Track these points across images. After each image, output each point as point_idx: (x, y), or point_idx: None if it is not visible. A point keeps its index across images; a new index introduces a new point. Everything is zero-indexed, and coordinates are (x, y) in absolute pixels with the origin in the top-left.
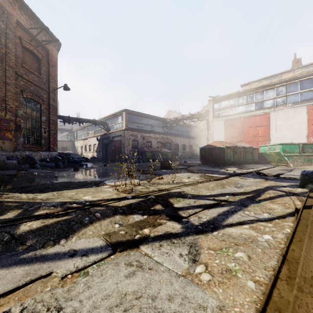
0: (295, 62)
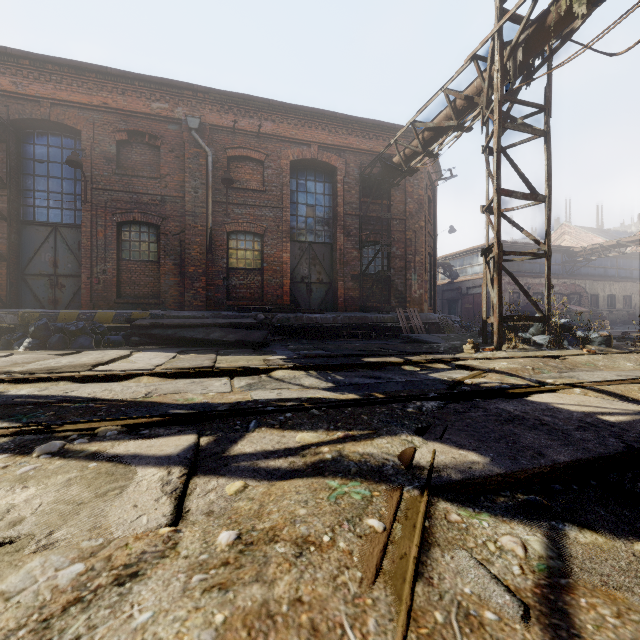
0: None
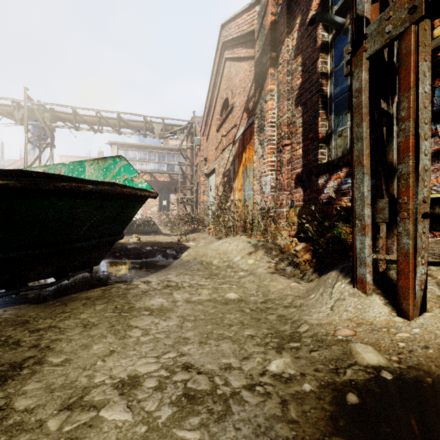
0: (100, 153)
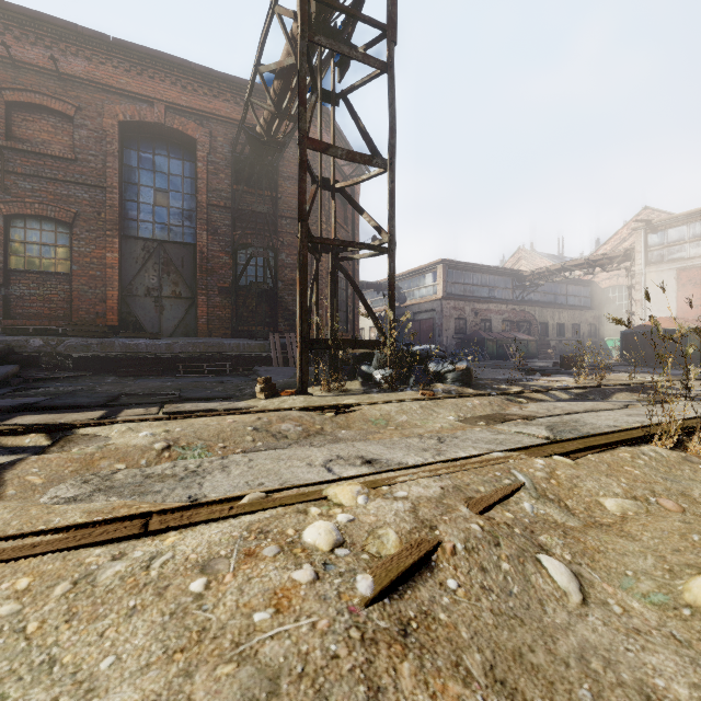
0: None
